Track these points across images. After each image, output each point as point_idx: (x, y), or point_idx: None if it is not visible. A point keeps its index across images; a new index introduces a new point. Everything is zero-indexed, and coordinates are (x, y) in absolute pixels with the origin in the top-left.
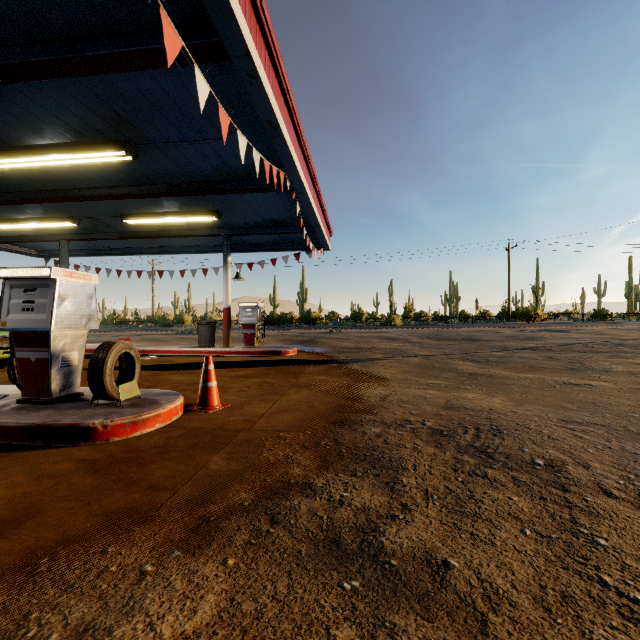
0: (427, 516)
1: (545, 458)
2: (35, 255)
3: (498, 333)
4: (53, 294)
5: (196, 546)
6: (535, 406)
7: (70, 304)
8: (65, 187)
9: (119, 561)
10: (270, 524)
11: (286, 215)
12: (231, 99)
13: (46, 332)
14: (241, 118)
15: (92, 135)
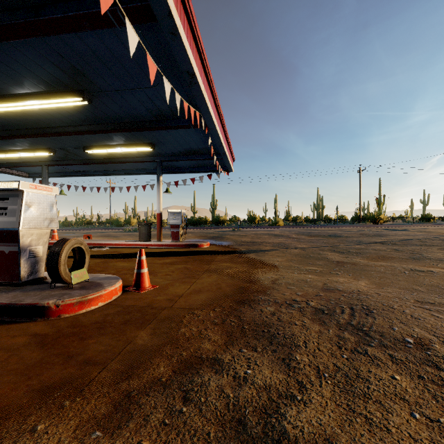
0: (322, 396)
1: (413, 336)
2: (26, 176)
3: (354, 231)
4: (21, 202)
5: (116, 425)
6: (393, 288)
7: (35, 210)
8: (42, 126)
9: (43, 442)
10: (183, 402)
11: (201, 146)
12: (159, 55)
13: (16, 231)
14: (167, 70)
15: (58, 85)
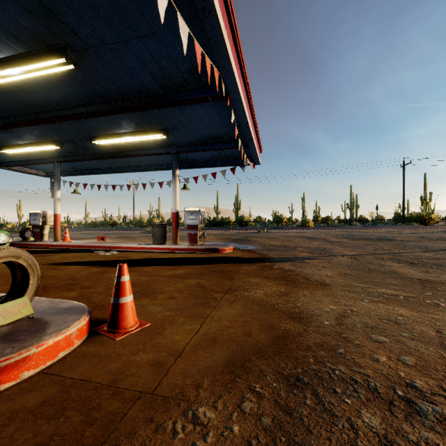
0: None
1: None
2: (43, 175)
3: (407, 234)
4: None
5: None
6: None
7: None
8: (38, 110)
9: None
10: None
11: (223, 131)
12: None
13: None
14: None
15: (33, 42)
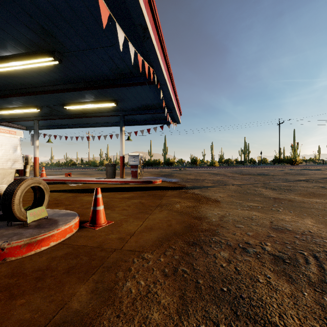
0: None
1: None
2: (24, 129)
3: (278, 171)
4: None
5: None
6: None
7: None
8: (28, 86)
9: None
10: None
11: (155, 102)
12: (115, 11)
13: None
14: (123, 28)
15: (32, 47)
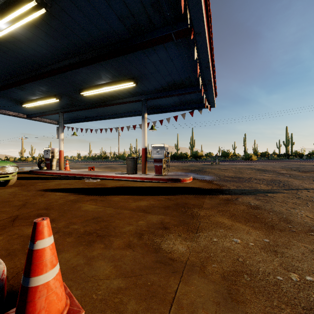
0: None
1: None
2: (55, 123)
3: None
4: None
5: None
6: None
7: None
8: (35, 67)
9: None
10: None
11: (184, 76)
12: None
13: None
14: None
15: None
